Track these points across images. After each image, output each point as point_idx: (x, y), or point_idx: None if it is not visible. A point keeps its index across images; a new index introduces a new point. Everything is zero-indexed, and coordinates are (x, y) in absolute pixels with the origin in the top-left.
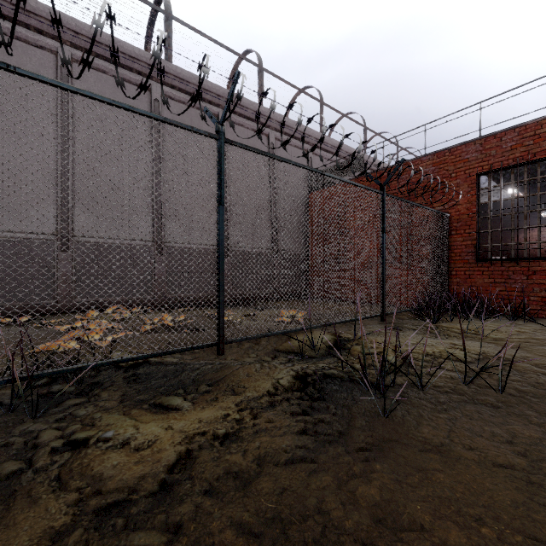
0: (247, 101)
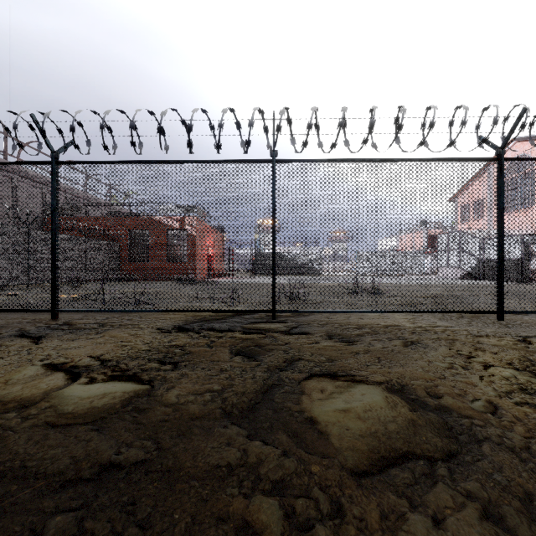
0: None
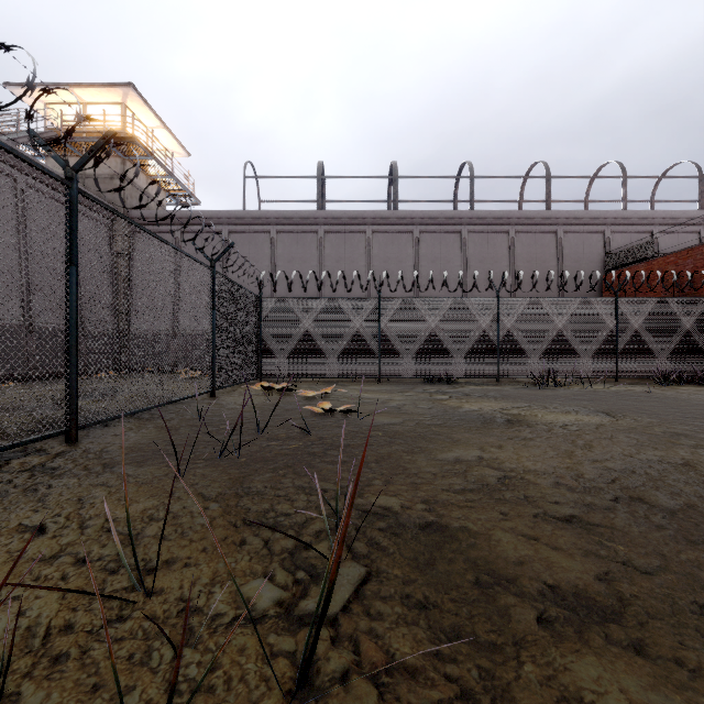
0: (534, 212)
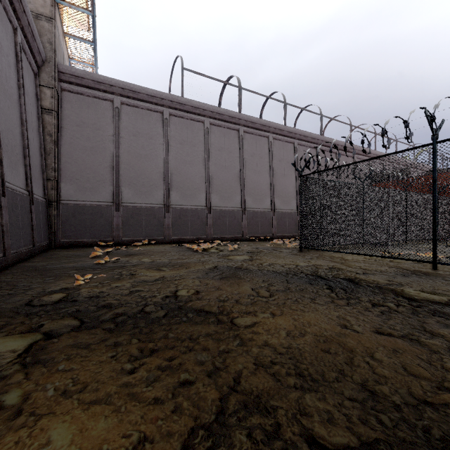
0: (347, 144)
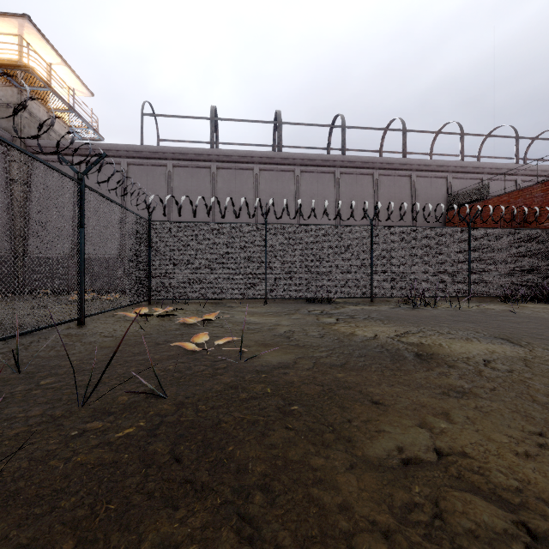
0: (393, 159)
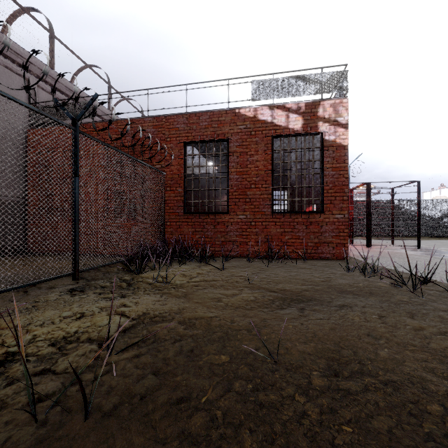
0: None
